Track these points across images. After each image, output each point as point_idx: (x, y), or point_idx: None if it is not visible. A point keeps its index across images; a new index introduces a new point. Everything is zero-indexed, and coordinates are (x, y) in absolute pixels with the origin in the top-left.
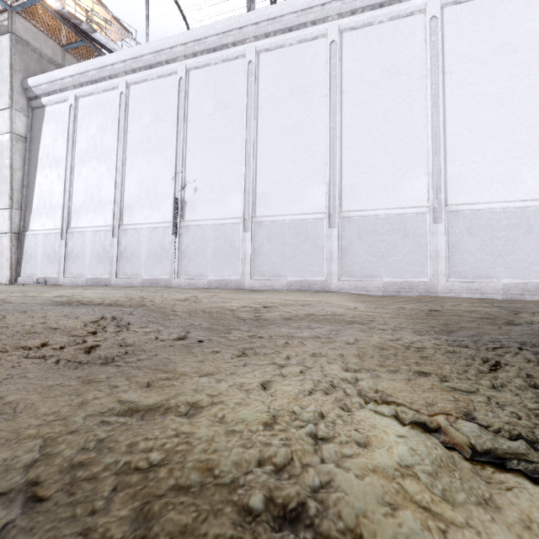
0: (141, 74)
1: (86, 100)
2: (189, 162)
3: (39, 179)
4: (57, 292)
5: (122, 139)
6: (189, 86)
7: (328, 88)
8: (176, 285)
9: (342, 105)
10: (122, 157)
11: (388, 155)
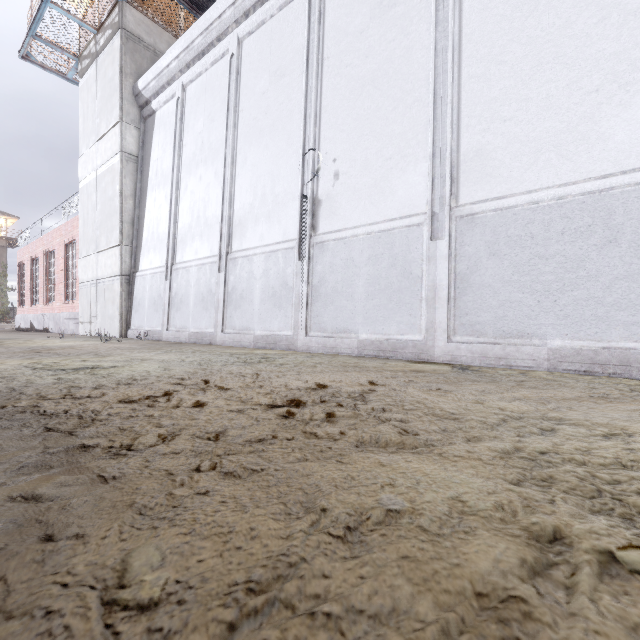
0: (255, 15)
1: (193, 86)
2: (325, 131)
3: (148, 206)
4: (116, 357)
5: (231, 123)
6: None
7: None
8: (303, 347)
9: None
10: (231, 151)
11: None
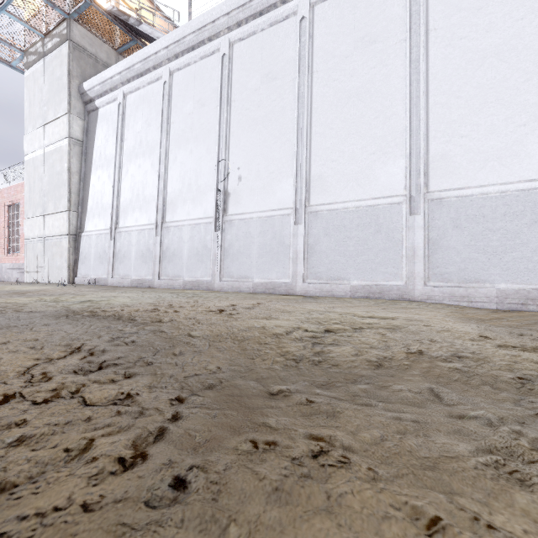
0: (183, 58)
1: (133, 96)
2: (232, 148)
3: (93, 181)
4: (92, 295)
5: (165, 131)
6: (233, 62)
7: (407, 29)
8: (218, 288)
9: (428, 49)
10: (165, 151)
11: (503, 106)
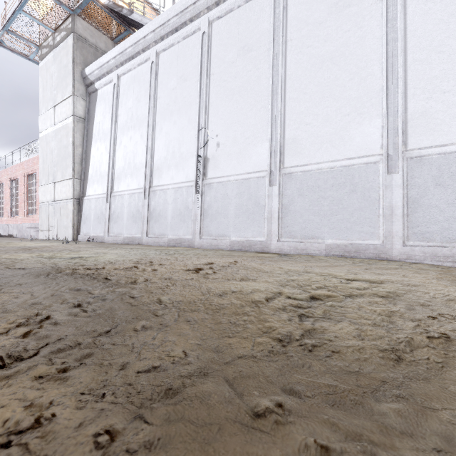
0: (168, 40)
1: (125, 77)
2: (211, 118)
3: (93, 152)
4: (86, 252)
5: (152, 105)
6: (212, 38)
7: None
8: (198, 245)
9: (406, 6)
10: (152, 123)
11: None
